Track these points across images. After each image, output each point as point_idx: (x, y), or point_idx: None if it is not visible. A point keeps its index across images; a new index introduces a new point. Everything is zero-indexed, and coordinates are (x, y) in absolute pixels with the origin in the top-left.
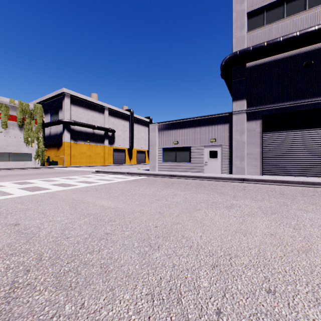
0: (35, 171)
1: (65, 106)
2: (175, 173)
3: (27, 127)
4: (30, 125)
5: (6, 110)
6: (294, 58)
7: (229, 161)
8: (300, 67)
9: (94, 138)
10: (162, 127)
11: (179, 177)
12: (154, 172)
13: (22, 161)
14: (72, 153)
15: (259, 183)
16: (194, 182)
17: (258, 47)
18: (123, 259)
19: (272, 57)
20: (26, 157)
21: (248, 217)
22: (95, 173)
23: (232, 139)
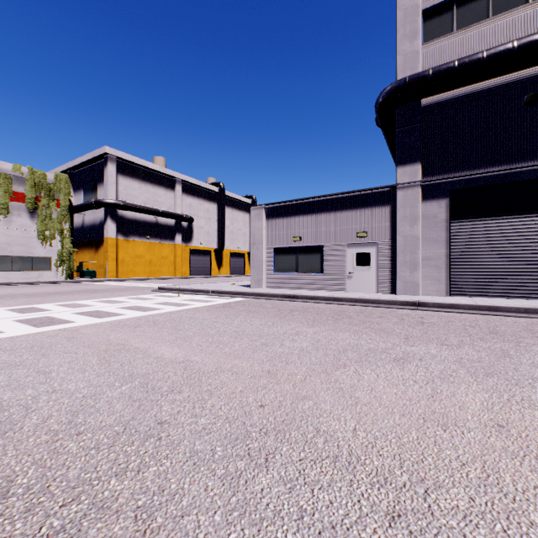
0: (56, 288)
1: (108, 177)
2: (296, 292)
3: (43, 212)
4: (48, 209)
5: (7, 183)
6: (507, 89)
7: (392, 271)
8: (519, 104)
9: (158, 231)
10: (274, 211)
11: (304, 300)
12: (260, 291)
13: (35, 270)
14: (120, 257)
15: (446, 311)
16: (330, 308)
17: (442, 69)
18: (187, 494)
19: (467, 88)
20: (42, 263)
21: (442, 383)
22: (157, 291)
23: (396, 232)
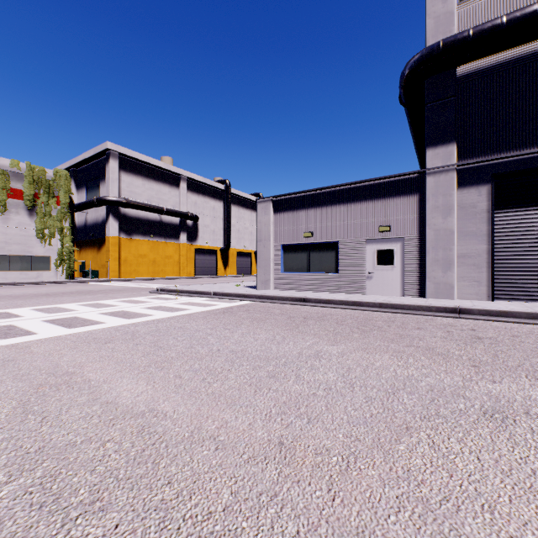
0: (49, 289)
1: (110, 174)
2: (307, 295)
3: (42, 210)
4: (47, 206)
5: (5, 179)
6: None
7: (420, 270)
8: None
9: (162, 230)
10: (282, 204)
11: (317, 304)
12: (266, 293)
13: (34, 270)
14: (123, 257)
15: (498, 321)
16: (351, 315)
17: (486, 27)
18: None
19: (514, 52)
20: (41, 263)
21: None
22: (155, 293)
23: (426, 225)
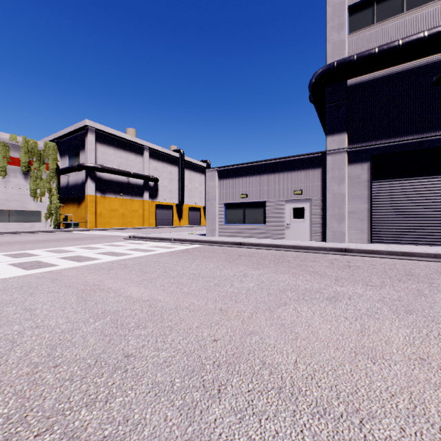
0: (45, 237)
1: (88, 145)
2: (243, 240)
3: (35, 174)
4: (39, 171)
5: (5, 150)
6: (418, 71)
7: (322, 222)
8: (428, 84)
9: (129, 189)
10: (225, 173)
11: (249, 246)
12: (213, 239)
13: (28, 222)
14: (98, 211)
15: (368, 256)
16: (271, 254)
17: (365, 55)
18: (149, 424)
19: (385, 71)
20: (34, 216)
21: (369, 319)
22: (129, 239)
23: (326, 190)
